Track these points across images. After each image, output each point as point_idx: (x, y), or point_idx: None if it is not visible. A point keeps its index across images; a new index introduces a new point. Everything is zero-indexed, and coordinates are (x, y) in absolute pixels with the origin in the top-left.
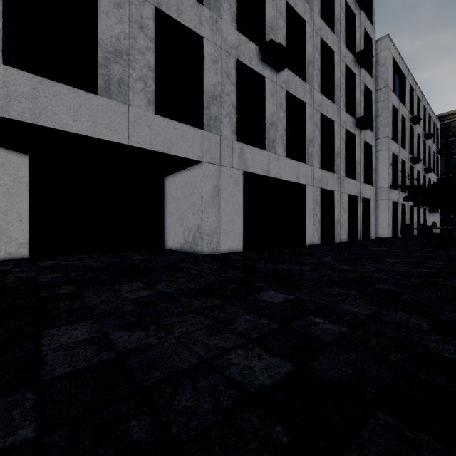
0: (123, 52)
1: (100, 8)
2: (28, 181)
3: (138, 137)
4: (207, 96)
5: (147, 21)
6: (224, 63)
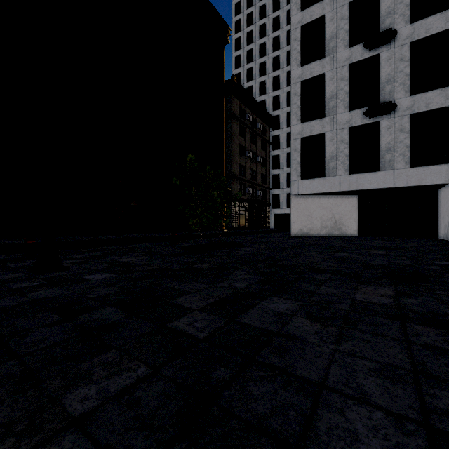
0: (391, 147)
1: (380, 136)
2: (357, 205)
3: (399, 182)
4: None
5: (405, 125)
6: None
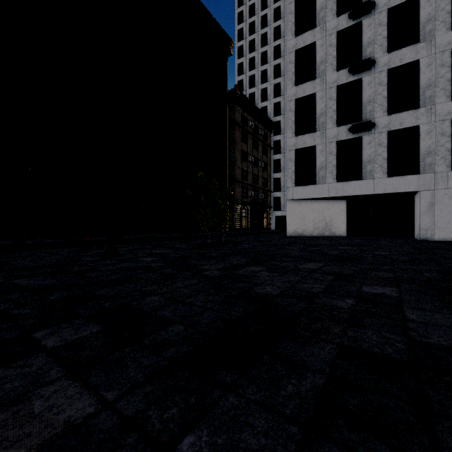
0: (371, 159)
1: (362, 149)
2: (346, 209)
3: (378, 190)
4: (422, 155)
5: (383, 140)
6: (438, 128)
